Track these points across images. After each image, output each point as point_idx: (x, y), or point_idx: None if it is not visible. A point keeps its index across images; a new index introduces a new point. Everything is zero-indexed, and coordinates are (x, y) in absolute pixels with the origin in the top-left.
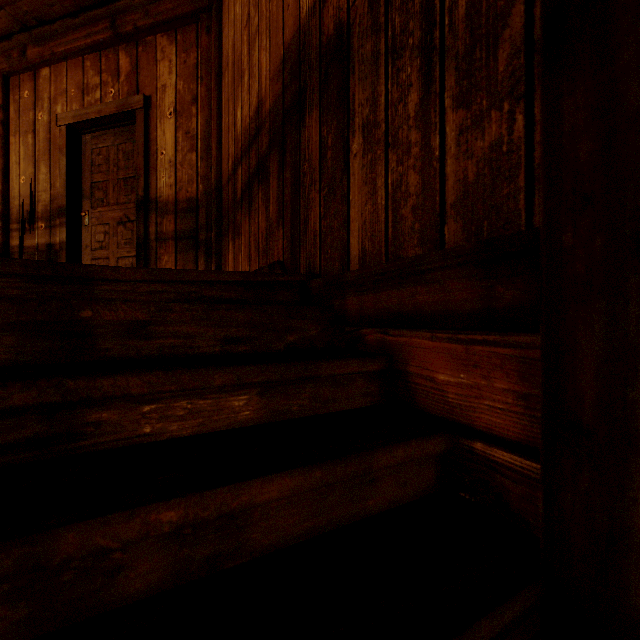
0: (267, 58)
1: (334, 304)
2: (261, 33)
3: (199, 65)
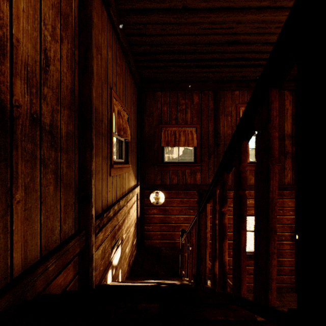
0: None
1: (27, 296)
2: None
3: None
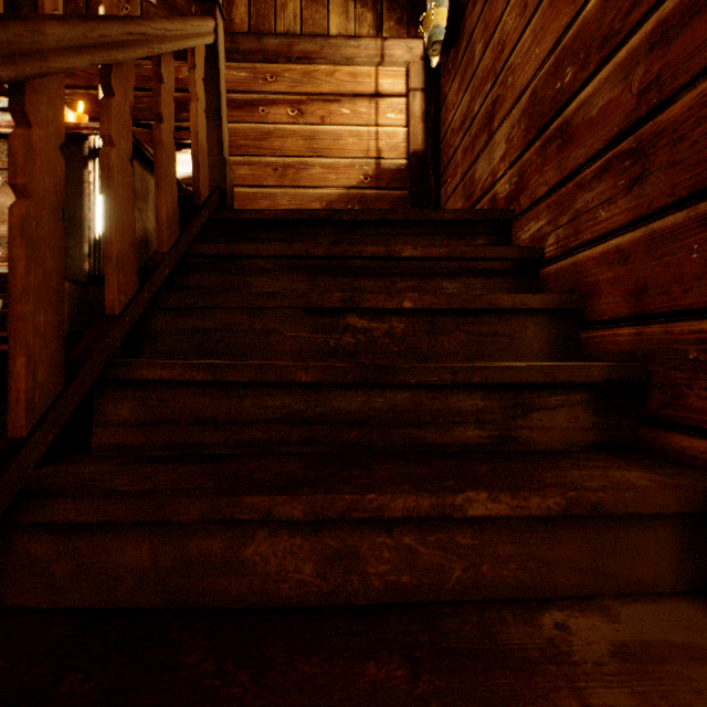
0: None
1: None
2: None
3: None
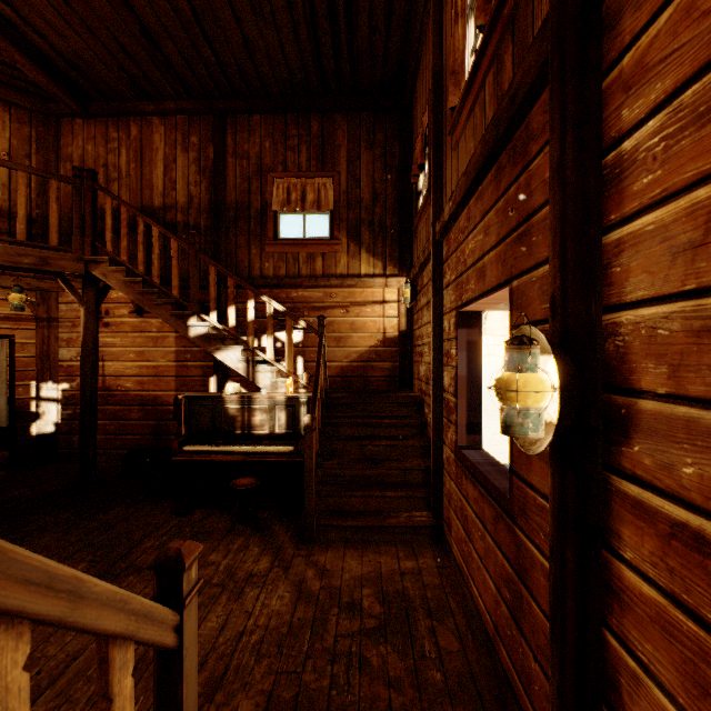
0: (128, 198)
1: None
2: (122, 184)
3: (33, 138)
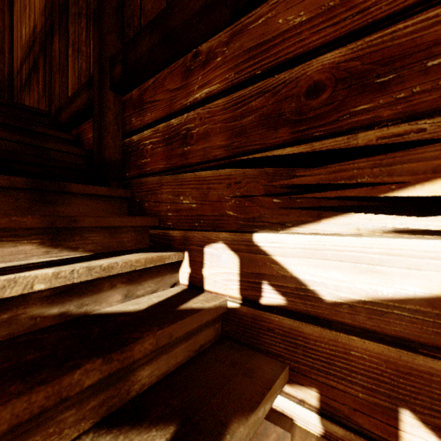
0: (38, 1)
1: (58, 120)
2: None
3: None
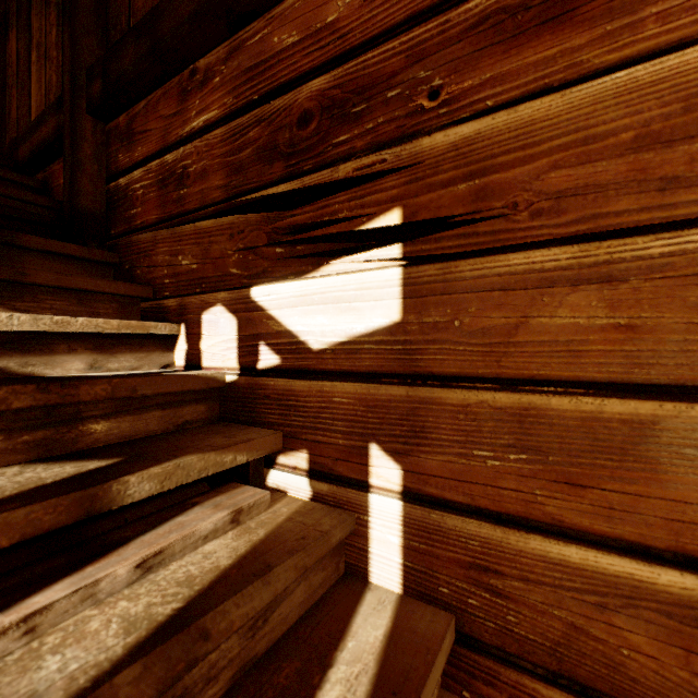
0: None
1: (15, 157)
2: None
3: None
